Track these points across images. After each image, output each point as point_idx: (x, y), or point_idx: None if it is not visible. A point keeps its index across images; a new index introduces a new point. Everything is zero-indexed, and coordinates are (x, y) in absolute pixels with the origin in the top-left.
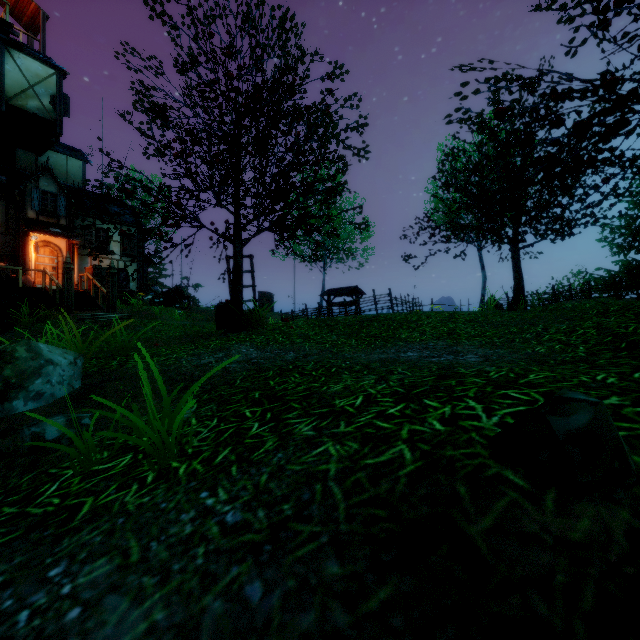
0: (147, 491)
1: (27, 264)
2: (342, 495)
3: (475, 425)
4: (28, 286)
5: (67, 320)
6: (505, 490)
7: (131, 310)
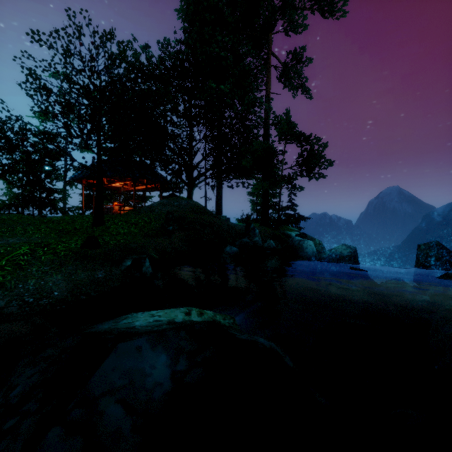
0: (3, 278)
1: None
2: (65, 259)
3: (72, 247)
4: None
5: None
6: (88, 251)
7: None
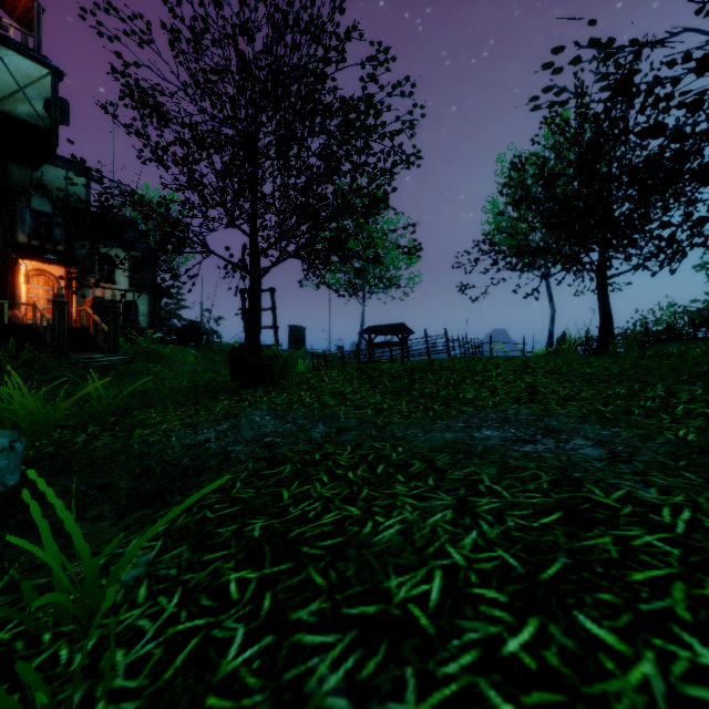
0: None
1: (17, 296)
2: None
3: None
4: (15, 323)
5: (57, 364)
6: None
7: (137, 350)
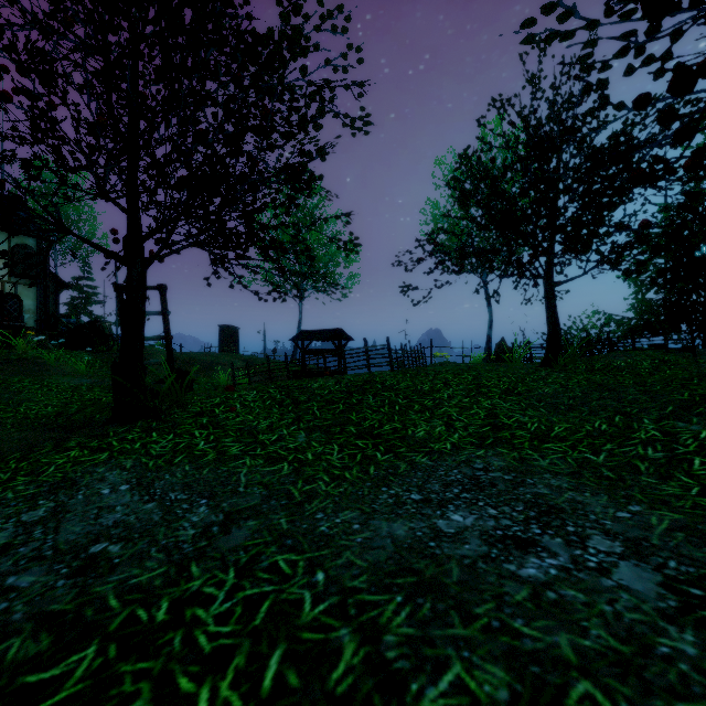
0: None
1: None
2: None
3: None
4: None
5: None
6: None
7: (7, 357)
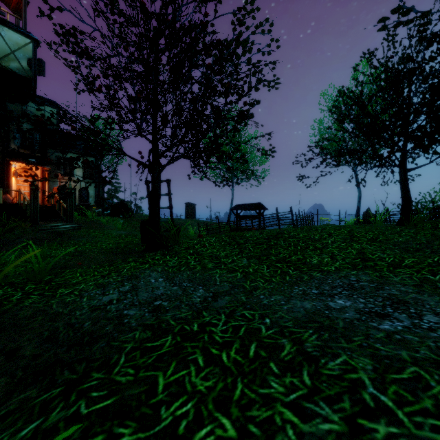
0: None
1: (10, 185)
2: None
3: None
4: (7, 202)
5: (30, 230)
6: None
7: (85, 220)
